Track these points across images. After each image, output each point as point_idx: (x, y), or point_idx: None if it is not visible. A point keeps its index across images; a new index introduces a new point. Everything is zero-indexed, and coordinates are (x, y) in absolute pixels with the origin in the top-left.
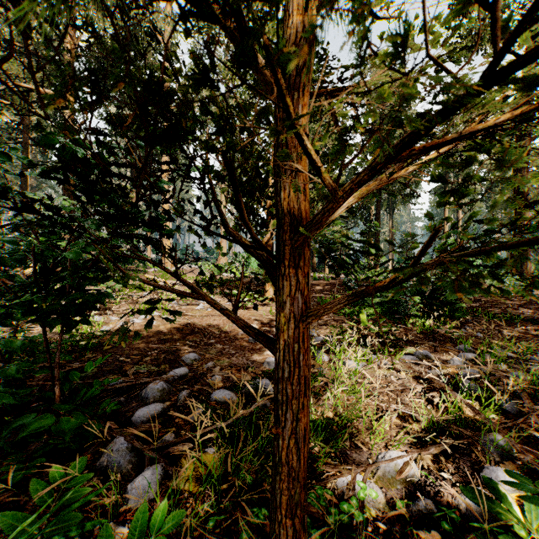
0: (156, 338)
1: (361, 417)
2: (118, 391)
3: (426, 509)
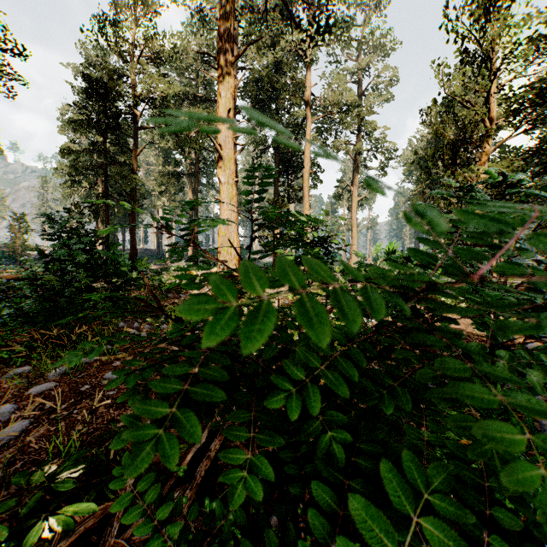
0: None
1: None
2: None
3: None
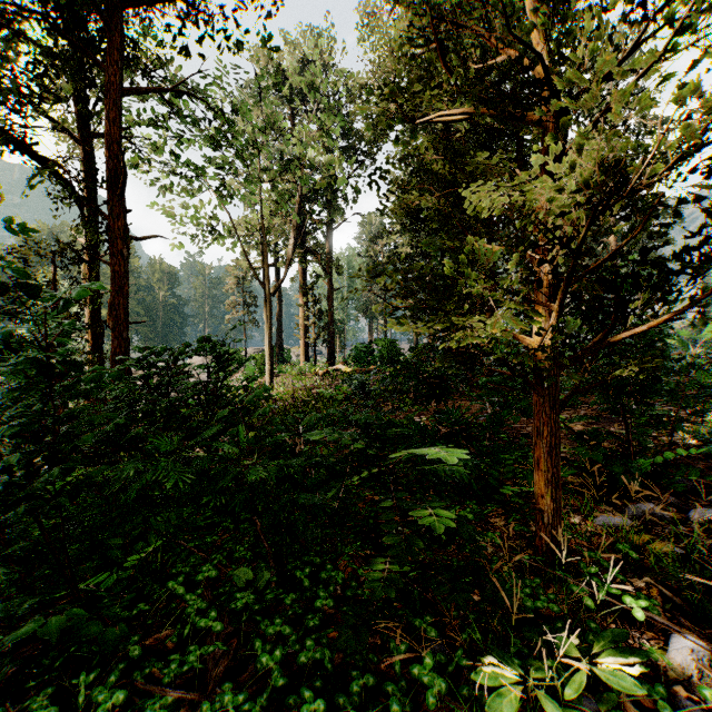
0: None
1: None
2: None
3: (681, 706)
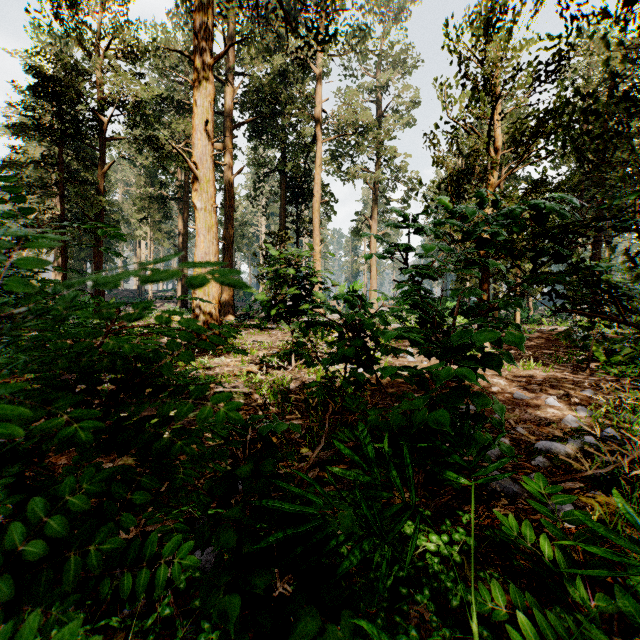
0: (406, 388)
1: None
2: None
3: None
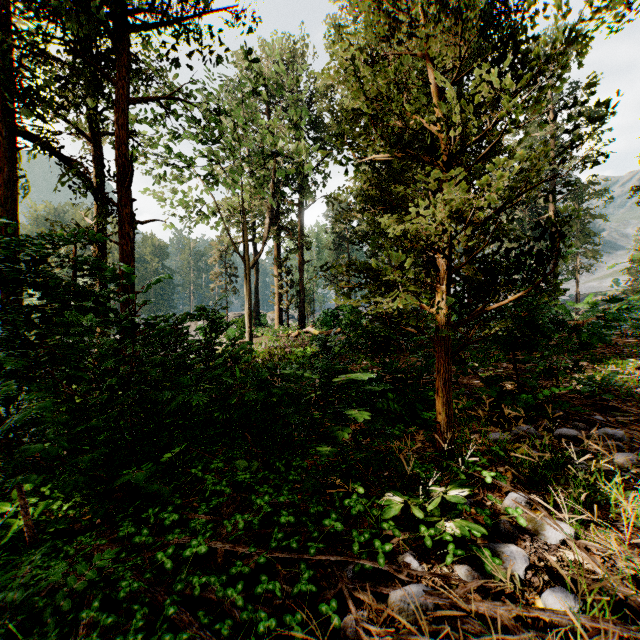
0: None
1: (633, 524)
2: (595, 424)
3: (500, 522)
